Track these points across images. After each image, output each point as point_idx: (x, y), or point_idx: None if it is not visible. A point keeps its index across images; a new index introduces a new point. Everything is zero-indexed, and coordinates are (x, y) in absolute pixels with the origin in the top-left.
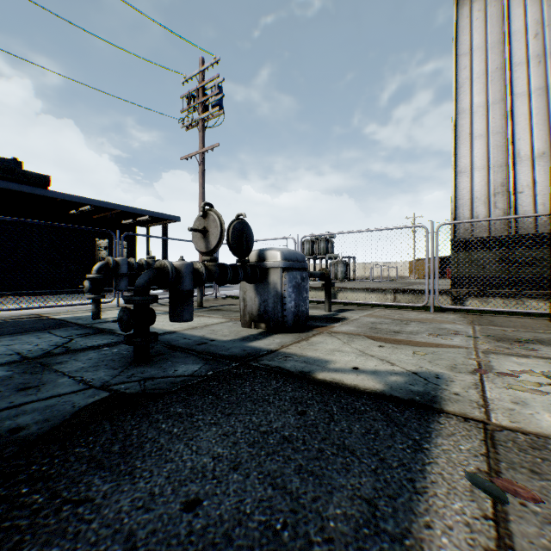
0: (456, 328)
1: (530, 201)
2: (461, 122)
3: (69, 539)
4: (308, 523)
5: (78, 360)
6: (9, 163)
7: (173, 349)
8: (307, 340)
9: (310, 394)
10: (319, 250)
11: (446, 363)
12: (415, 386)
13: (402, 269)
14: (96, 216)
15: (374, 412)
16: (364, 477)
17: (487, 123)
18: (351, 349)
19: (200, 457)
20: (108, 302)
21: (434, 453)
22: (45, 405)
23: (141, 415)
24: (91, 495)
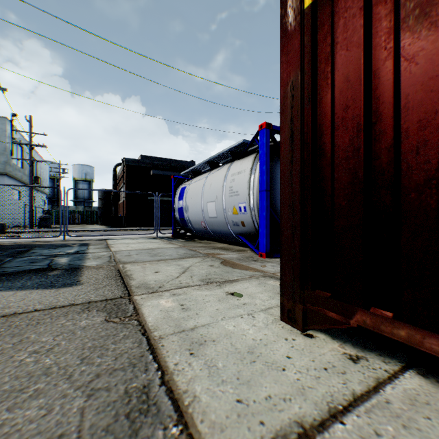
0: None
1: None
2: None
3: None
4: None
5: None
6: (192, 164)
7: None
8: None
9: None
10: None
11: None
12: None
13: None
14: None
15: None
16: None
17: None
18: None
19: None
20: None
21: None
22: None
23: None
24: None
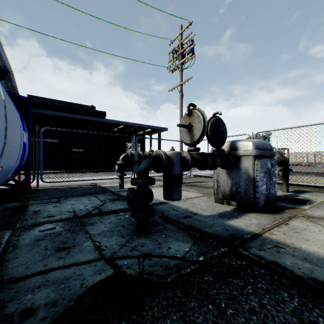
0: None
1: None
2: None
3: None
4: None
5: (102, 222)
6: (89, 107)
7: (165, 220)
8: (286, 224)
9: None
10: None
11: None
12: None
13: None
14: (126, 131)
15: None
16: None
17: None
18: None
19: None
20: (129, 177)
21: None
22: (63, 275)
23: None
24: None
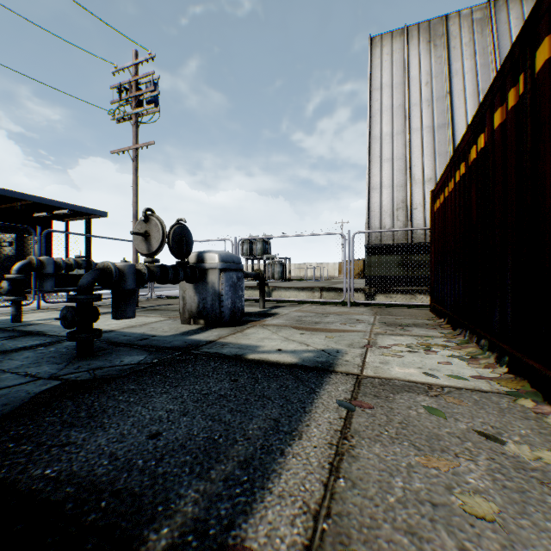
0: (363, 318)
1: (422, 216)
2: (374, 146)
3: (65, 462)
4: (236, 434)
5: (14, 359)
6: None
7: (115, 345)
8: (242, 332)
9: (242, 369)
10: (257, 251)
11: (347, 342)
12: (320, 358)
13: (333, 269)
14: None
15: (288, 376)
16: (274, 409)
17: (393, 150)
18: (278, 337)
19: (156, 412)
20: (27, 305)
21: (321, 393)
22: None
23: (98, 393)
24: (73, 440)
